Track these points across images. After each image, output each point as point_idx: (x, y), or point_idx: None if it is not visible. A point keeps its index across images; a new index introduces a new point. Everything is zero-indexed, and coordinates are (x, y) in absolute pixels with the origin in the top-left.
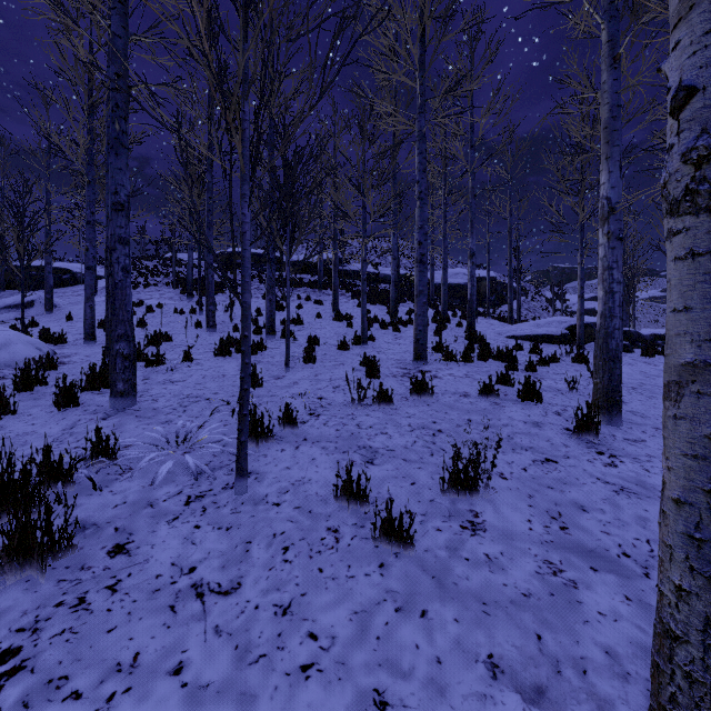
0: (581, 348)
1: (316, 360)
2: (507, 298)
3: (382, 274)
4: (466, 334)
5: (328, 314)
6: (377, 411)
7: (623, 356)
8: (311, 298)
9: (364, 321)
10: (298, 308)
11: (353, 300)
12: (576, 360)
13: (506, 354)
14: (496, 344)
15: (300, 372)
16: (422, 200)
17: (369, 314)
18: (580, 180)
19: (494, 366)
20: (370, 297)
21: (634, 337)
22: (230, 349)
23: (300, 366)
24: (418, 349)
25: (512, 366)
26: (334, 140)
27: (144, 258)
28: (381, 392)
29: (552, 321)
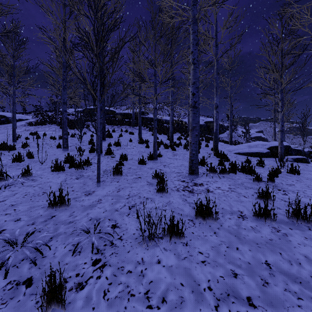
0: (281, 161)
1: (121, 174)
2: (222, 131)
3: (164, 119)
4: (214, 152)
5: (135, 140)
6: (168, 251)
7: (307, 166)
8: (128, 131)
9: (155, 145)
10: (119, 136)
11: (150, 132)
12: (290, 171)
13: (248, 169)
14: (232, 159)
15: (107, 187)
16: (195, 64)
17: (158, 140)
18: (280, 63)
19: (243, 177)
20: (158, 130)
21: (302, 153)
22: (67, 164)
23: (110, 179)
24: (192, 166)
25: (258, 179)
26: (139, 45)
27: (48, 111)
28: (172, 226)
29: (258, 144)
